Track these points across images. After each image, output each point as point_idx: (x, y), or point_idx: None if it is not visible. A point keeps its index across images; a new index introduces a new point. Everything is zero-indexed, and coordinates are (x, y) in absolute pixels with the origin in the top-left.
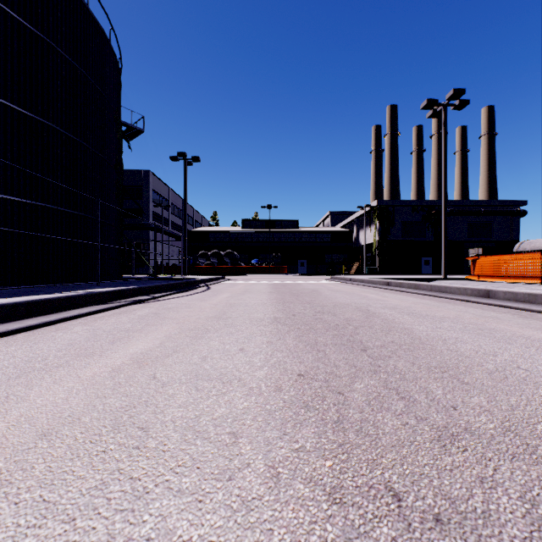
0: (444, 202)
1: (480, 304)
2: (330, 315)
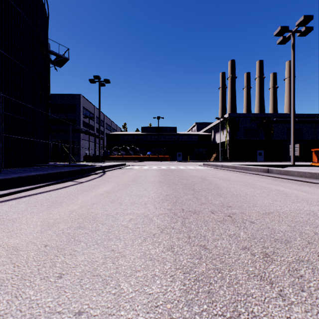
0: (293, 106)
1: None
2: None
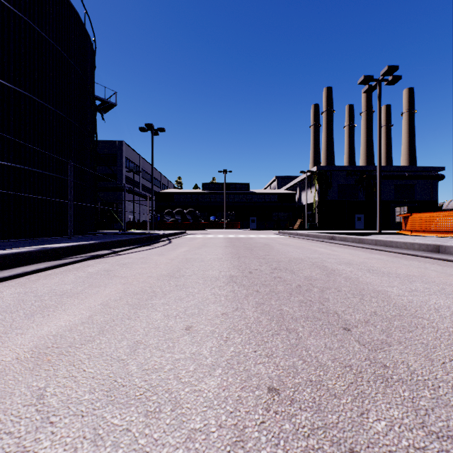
0: (378, 166)
1: (432, 259)
2: (288, 272)
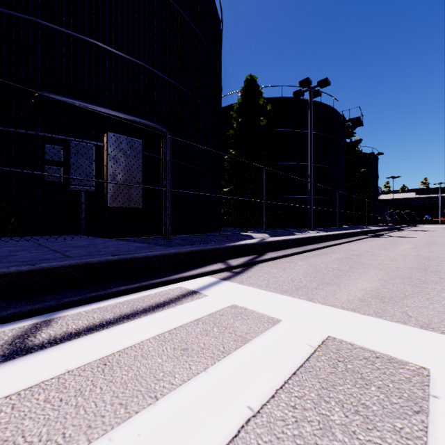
0: None
1: None
2: None
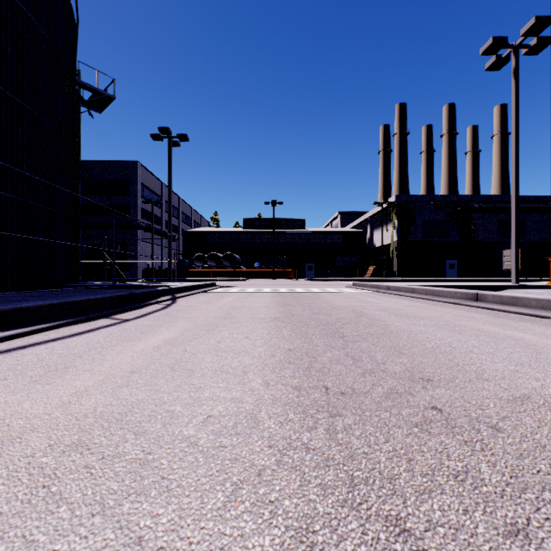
0: (514, 181)
1: None
2: None
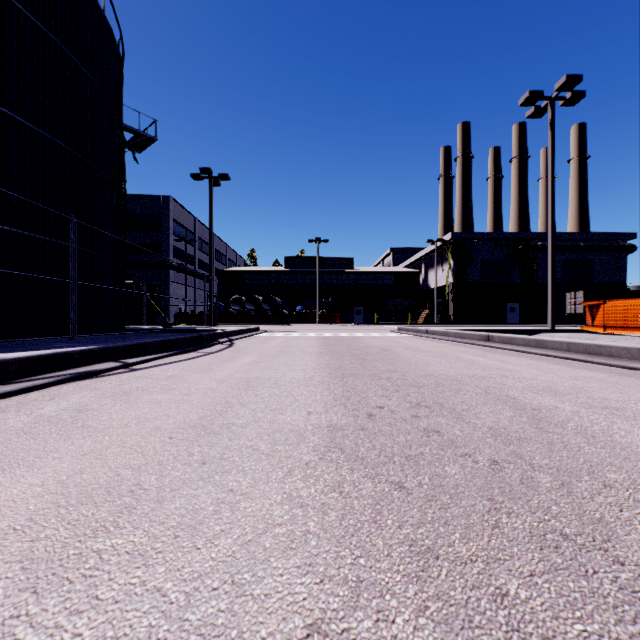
0: (551, 229)
1: None
2: (450, 417)
